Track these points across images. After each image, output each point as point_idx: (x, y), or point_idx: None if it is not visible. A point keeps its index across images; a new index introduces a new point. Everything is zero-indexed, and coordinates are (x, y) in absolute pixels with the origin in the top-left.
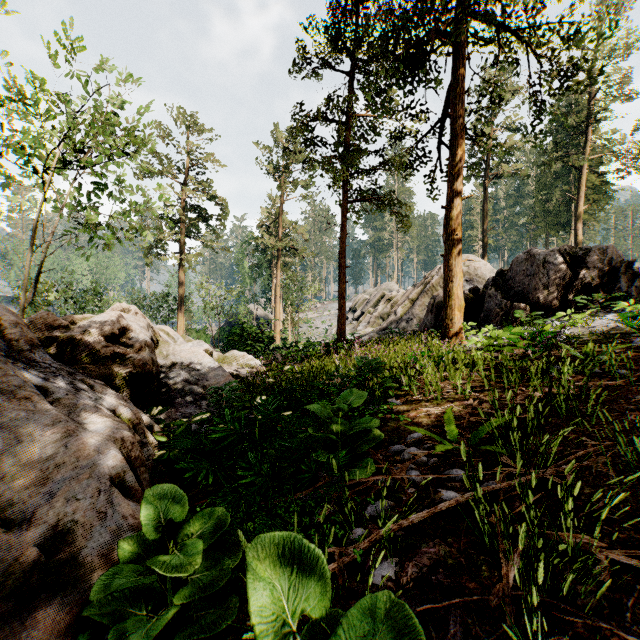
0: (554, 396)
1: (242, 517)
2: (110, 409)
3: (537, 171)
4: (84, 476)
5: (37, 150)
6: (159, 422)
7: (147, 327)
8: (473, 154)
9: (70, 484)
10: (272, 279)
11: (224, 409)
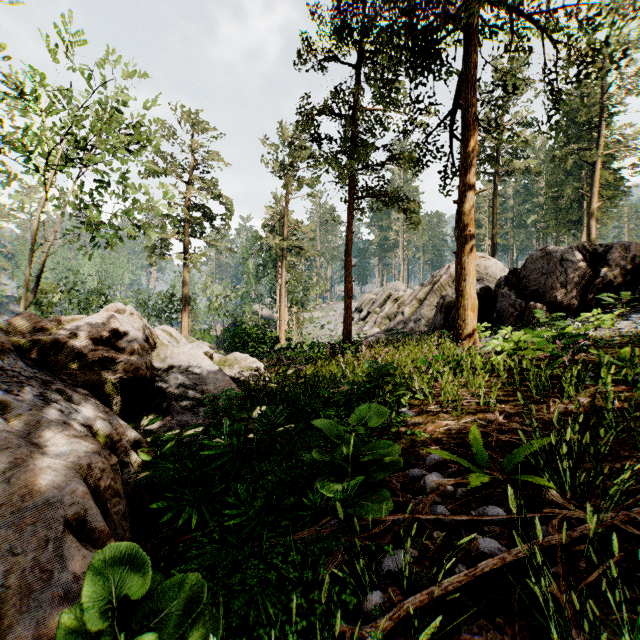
0: (597, 411)
1: (229, 567)
2: (86, 424)
3: (547, 168)
4: (29, 521)
5: (36, 147)
6: (148, 434)
7: (142, 329)
8: (482, 151)
9: (9, 532)
10: (277, 279)
11: (220, 420)
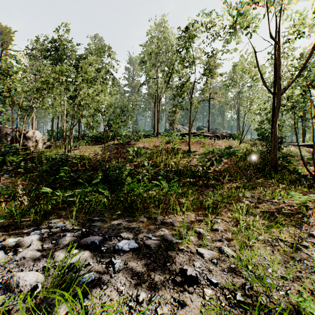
0: None
1: None
2: None
3: None
4: None
5: None
6: None
7: None
8: None
9: None
10: None
11: None
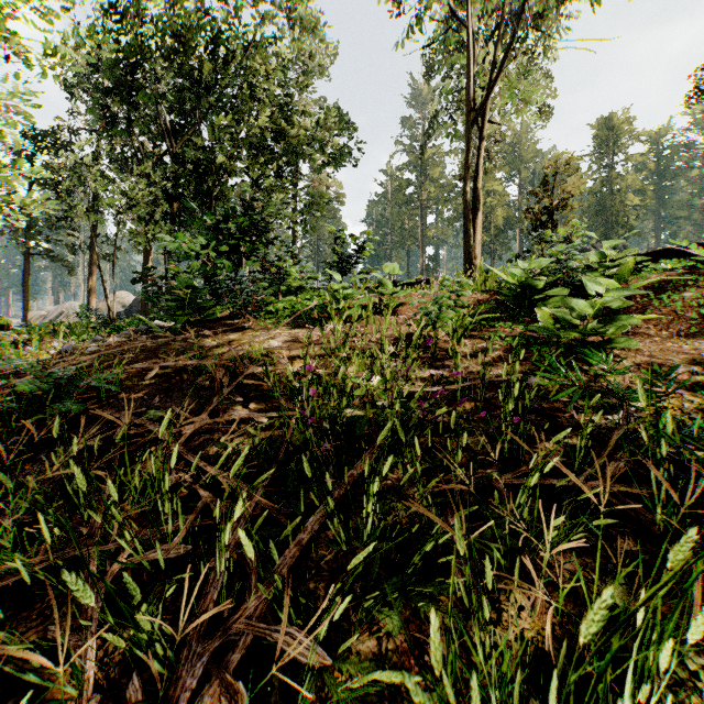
0: None
1: None
2: None
3: None
4: None
5: None
6: None
7: None
8: None
9: None
10: None
11: None
